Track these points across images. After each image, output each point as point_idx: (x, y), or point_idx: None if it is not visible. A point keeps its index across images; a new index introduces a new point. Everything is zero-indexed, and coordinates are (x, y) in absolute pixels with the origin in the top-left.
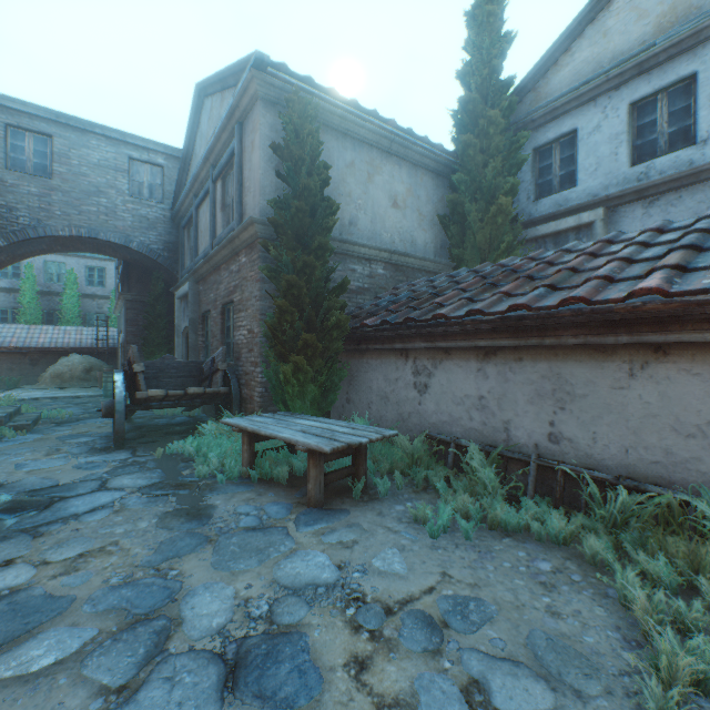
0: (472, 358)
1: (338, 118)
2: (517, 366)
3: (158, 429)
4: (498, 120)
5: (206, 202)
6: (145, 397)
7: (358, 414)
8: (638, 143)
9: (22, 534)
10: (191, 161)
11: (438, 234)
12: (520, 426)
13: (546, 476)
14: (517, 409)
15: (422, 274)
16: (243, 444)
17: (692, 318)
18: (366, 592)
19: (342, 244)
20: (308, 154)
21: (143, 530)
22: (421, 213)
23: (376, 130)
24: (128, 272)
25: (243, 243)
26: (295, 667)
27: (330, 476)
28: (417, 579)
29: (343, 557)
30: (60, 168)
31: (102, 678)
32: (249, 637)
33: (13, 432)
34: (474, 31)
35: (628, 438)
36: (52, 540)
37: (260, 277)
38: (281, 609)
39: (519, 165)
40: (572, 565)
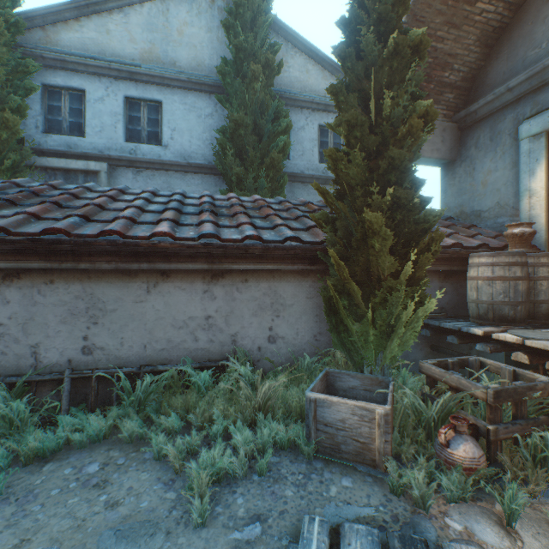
0: None
1: None
2: (49, 289)
3: None
4: (3, 30)
5: None
6: None
7: None
8: (131, 127)
9: None
10: None
11: None
12: (53, 346)
13: (81, 386)
14: (49, 331)
15: None
16: None
17: (184, 255)
18: None
19: None
20: None
21: None
22: None
23: None
24: None
25: None
26: None
27: None
28: None
29: None
30: None
31: None
32: None
33: None
34: None
35: (147, 337)
36: None
37: None
38: None
39: (29, 91)
40: (116, 452)
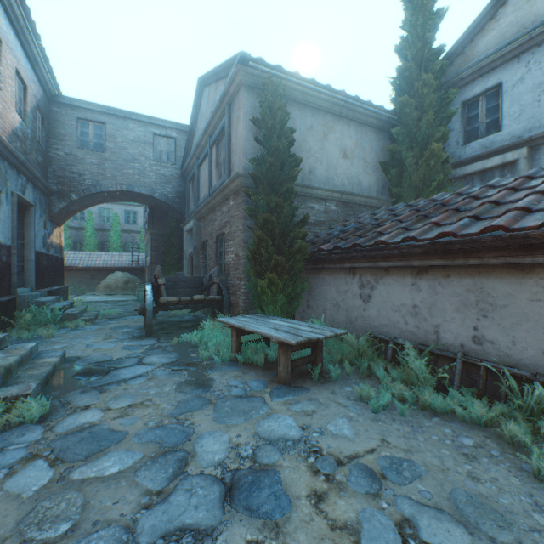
0: (407, 275)
1: (301, 93)
2: (445, 281)
3: (173, 324)
4: (431, 82)
5: (205, 162)
6: (166, 302)
7: (316, 317)
8: None
9: (94, 389)
10: (194, 133)
11: (380, 177)
12: (448, 330)
13: (470, 371)
14: (445, 316)
15: (366, 209)
16: (232, 336)
17: None
18: (322, 448)
19: (303, 188)
20: (278, 123)
21: (167, 393)
22: (365, 161)
23: (330, 99)
24: (152, 214)
25: (231, 191)
26: (272, 492)
27: (295, 362)
28: (361, 442)
29: (305, 421)
30: (110, 144)
31: (147, 484)
32: (239, 469)
33: (84, 323)
34: (410, 12)
35: None
36: (111, 395)
37: (243, 216)
38: (261, 453)
39: (449, 117)
40: (492, 443)
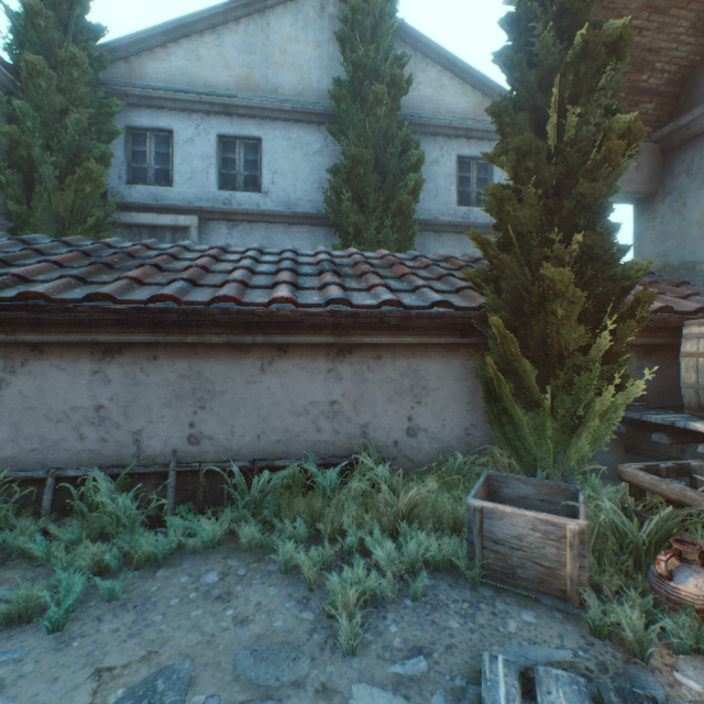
0: (85, 358)
1: None
2: (152, 366)
3: None
4: (87, 66)
5: None
6: None
7: None
8: (225, 172)
9: None
10: None
11: None
12: (157, 434)
13: (187, 481)
14: (152, 416)
15: None
16: None
17: (306, 325)
18: None
19: None
20: None
21: None
22: None
23: None
24: None
25: None
26: None
27: None
28: None
29: None
30: None
31: None
32: None
33: None
34: None
35: (261, 425)
36: None
37: None
38: None
39: (113, 136)
40: (234, 560)
